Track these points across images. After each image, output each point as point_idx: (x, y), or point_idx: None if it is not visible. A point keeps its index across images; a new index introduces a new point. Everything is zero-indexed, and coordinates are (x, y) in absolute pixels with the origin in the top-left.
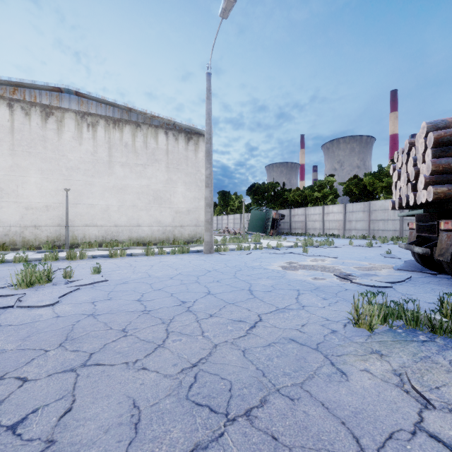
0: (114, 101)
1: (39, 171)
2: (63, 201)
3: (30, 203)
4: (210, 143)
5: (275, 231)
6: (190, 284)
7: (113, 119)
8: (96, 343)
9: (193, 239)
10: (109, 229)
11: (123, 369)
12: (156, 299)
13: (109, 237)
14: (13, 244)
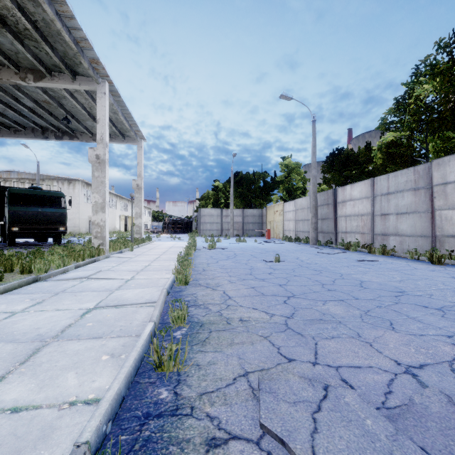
0: (29, 172)
1: None
2: None
3: None
4: None
5: (166, 230)
6: None
7: (32, 179)
8: None
9: (72, 234)
10: None
11: None
12: None
13: None
14: None
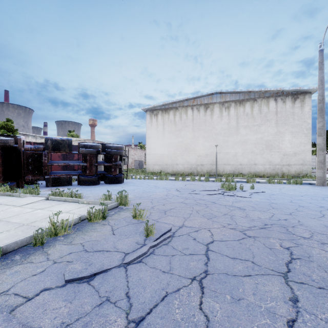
0: (240, 90)
1: (203, 137)
2: (213, 151)
3: (199, 153)
4: (323, 102)
5: None
6: (320, 200)
7: (239, 101)
8: (288, 210)
9: (299, 175)
10: (237, 167)
11: (310, 218)
12: (302, 203)
13: (236, 171)
14: (193, 173)
